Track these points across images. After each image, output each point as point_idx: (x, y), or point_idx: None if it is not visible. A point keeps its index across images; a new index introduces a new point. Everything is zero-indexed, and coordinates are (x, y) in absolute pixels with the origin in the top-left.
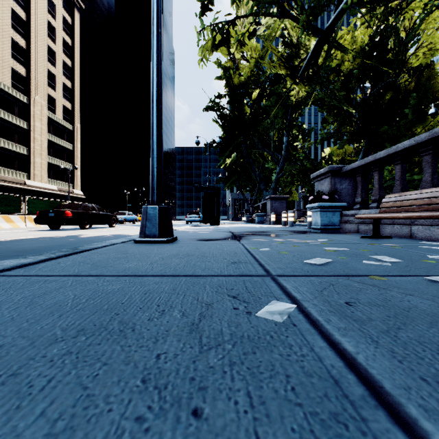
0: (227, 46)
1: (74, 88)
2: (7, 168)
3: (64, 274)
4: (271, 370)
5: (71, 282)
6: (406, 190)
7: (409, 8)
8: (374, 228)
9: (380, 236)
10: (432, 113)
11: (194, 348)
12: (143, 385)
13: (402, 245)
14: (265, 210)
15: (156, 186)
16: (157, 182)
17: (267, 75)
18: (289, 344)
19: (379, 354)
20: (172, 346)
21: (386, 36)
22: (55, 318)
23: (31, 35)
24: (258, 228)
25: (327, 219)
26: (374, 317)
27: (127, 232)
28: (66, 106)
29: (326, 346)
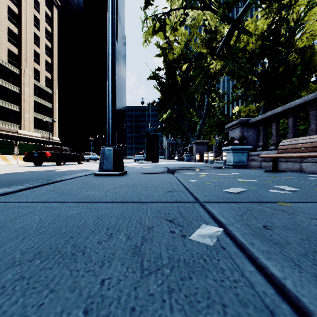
0: (164, 32)
1: (53, 63)
2: (5, 121)
3: (35, 200)
4: (207, 298)
5: (40, 208)
6: (297, 136)
7: (297, 4)
8: (273, 164)
9: (278, 170)
10: (313, 81)
11: (136, 273)
12: (85, 316)
13: (296, 177)
14: (192, 152)
15: (111, 133)
16: (112, 130)
17: (193, 53)
18: (221, 268)
19: (305, 279)
20: (116, 270)
21: (280, 24)
22: (18, 241)
23: (22, 24)
24: (186, 164)
25: (238, 158)
26: (290, 240)
27: (90, 167)
28: (47, 76)
29: (254, 271)
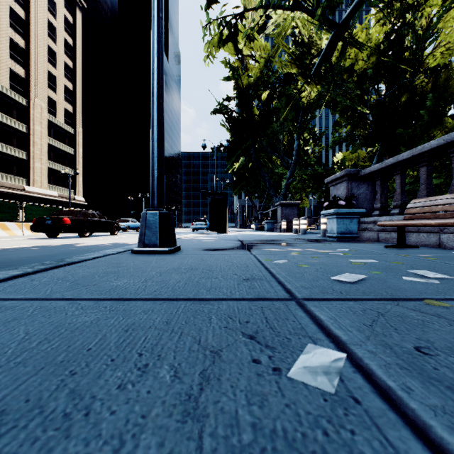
0: (235, 45)
1: (75, 90)
2: (6, 173)
3: (30, 296)
4: None
5: (32, 311)
6: (432, 194)
7: (427, 4)
8: (398, 236)
9: (405, 245)
10: (452, 114)
11: None
12: None
13: (436, 256)
14: (275, 217)
15: (156, 190)
16: (158, 185)
17: (277, 75)
18: None
19: None
20: None
21: (402, 33)
22: None
23: (30, 34)
24: (268, 236)
25: (344, 227)
26: None
27: (128, 240)
28: (67, 109)
29: None
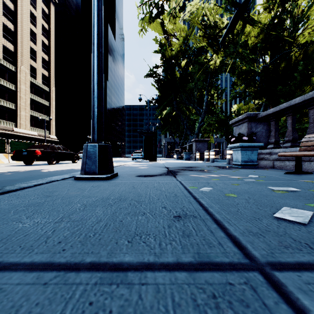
0: (162, 28)
1: (50, 61)
2: (0, 119)
3: None
4: None
5: None
6: None
7: None
8: (296, 164)
9: (302, 172)
10: None
11: None
12: None
13: None
14: (191, 150)
15: (96, 125)
16: (97, 121)
17: (192, 49)
18: None
19: None
20: None
21: (282, 18)
22: None
23: (17, 21)
24: (187, 163)
25: (247, 157)
26: None
27: None
28: (44, 74)
29: None
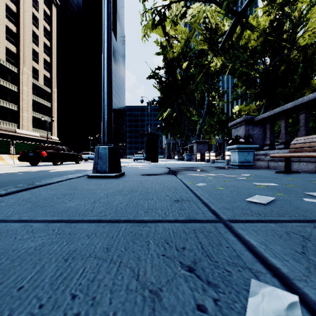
0: (163, 30)
1: (52, 62)
2: (3, 120)
3: None
4: None
5: None
6: (309, 134)
7: (299, 1)
8: (286, 164)
9: (291, 171)
10: None
11: None
12: None
13: None
14: (192, 151)
15: (106, 130)
16: (107, 127)
17: (193, 51)
18: None
19: None
20: None
21: (282, 21)
22: None
23: (20, 23)
24: (188, 164)
25: (243, 158)
26: None
27: (88, 167)
28: (46, 75)
29: None
